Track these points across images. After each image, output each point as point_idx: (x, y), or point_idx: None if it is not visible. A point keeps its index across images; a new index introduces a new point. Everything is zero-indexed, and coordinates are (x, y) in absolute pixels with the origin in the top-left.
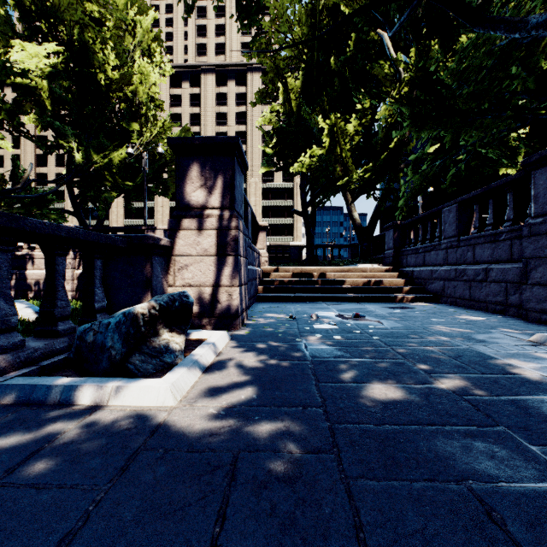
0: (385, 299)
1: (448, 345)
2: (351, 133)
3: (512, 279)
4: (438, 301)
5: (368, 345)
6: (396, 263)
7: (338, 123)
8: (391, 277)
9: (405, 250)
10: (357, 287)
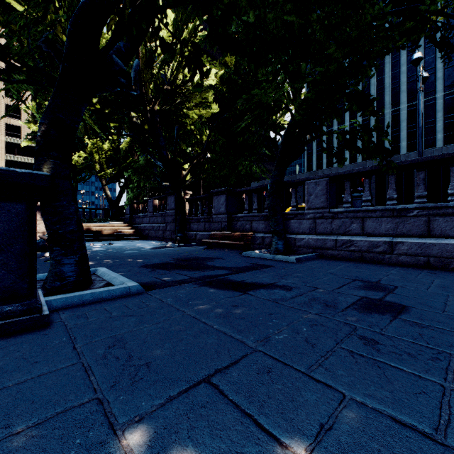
0: (124, 239)
1: (136, 246)
2: (106, 148)
3: (165, 229)
4: (147, 239)
5: (114, 248)
6: (131, 222)
7: (98, 141)
8: (128, 229)
9: (135, 216)
10: (110, 234)
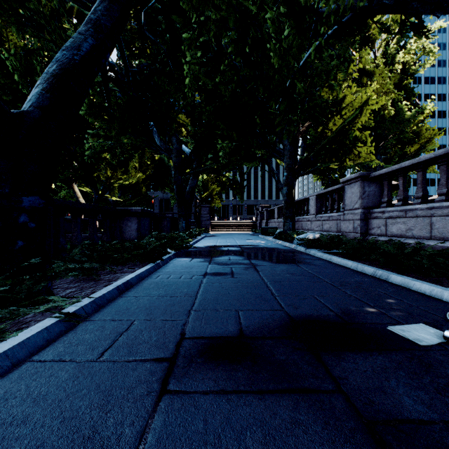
0: None
1: None
2: None
3: None
4: None
5: None
6: None
7: None
8: None
9: None
10: None
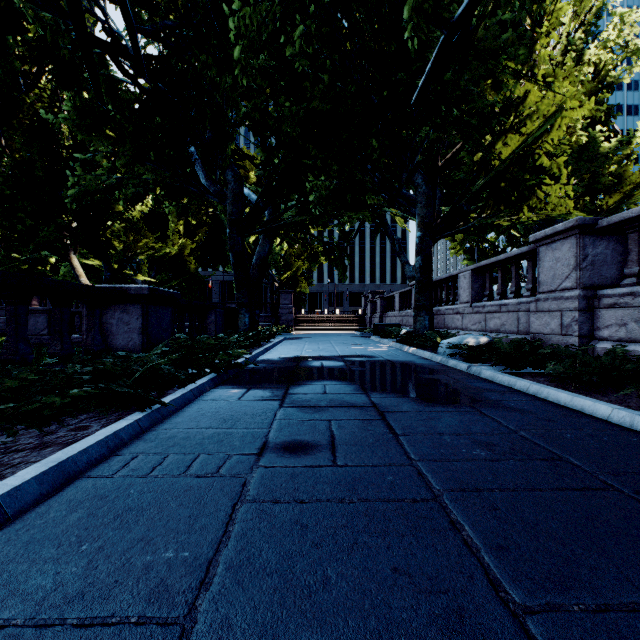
0: None
1: None
2: None
3: None
4: None
5: None
6: None
7: None
8: None
9: None
10: None
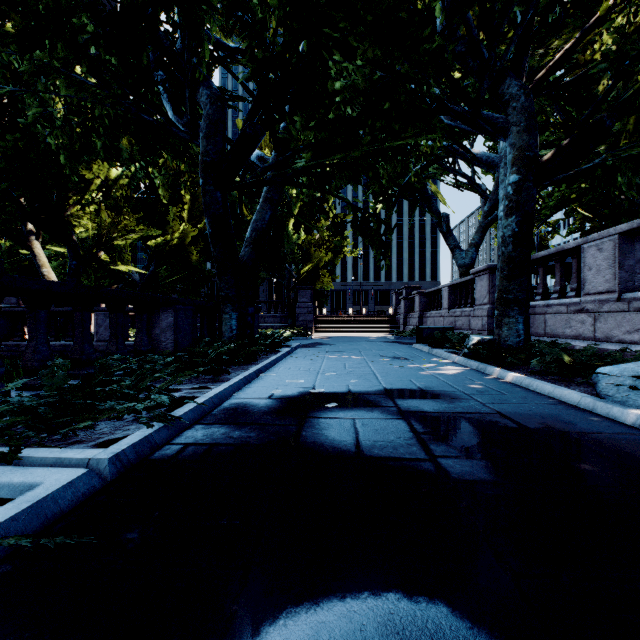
0: None
1: None
2: None
3: None
4: None
5: None
6: None
7: None
8: None
9: None
10: None
